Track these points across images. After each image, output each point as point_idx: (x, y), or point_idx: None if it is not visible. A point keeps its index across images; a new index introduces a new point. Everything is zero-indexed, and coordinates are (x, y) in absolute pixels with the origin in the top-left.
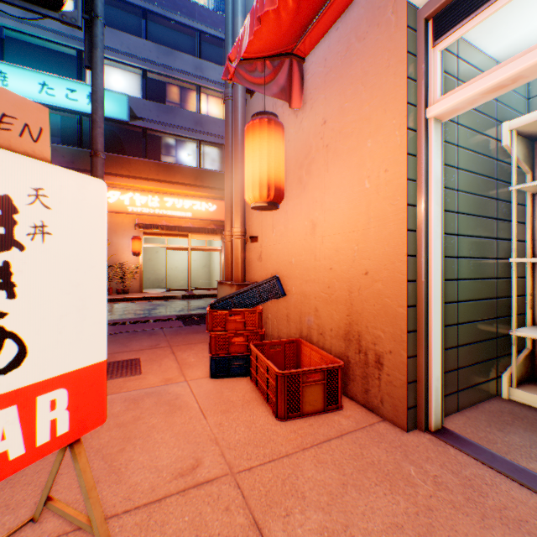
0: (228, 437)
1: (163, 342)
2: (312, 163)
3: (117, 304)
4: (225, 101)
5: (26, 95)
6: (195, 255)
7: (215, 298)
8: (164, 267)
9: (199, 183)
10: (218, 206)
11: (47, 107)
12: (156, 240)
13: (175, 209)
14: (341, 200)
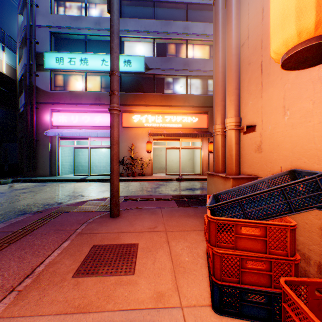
0: None
1: (159, 225)
2: None
3: (138, 182)
4: (214, 1)
5: (95, 68)
6: (183, 152)
7: (197, 181)
8: (164, 160)
9: (186, 104)
10: (199, 118)
11: (105, 73)
12: (160, 143)
13: (171, 122)
14: None
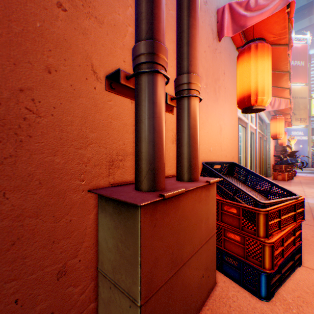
0: (311, 231)
1: None
2: (220, 88)
3: None
4: None
5: None
6: None
7: None
8: None
9: None
10: None
11: None
12: None
13: None
14: (228, 122)
